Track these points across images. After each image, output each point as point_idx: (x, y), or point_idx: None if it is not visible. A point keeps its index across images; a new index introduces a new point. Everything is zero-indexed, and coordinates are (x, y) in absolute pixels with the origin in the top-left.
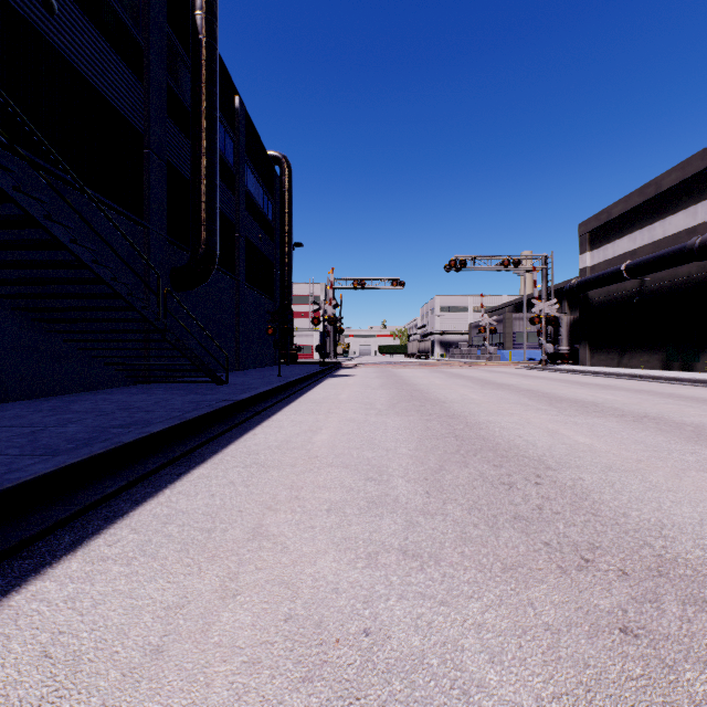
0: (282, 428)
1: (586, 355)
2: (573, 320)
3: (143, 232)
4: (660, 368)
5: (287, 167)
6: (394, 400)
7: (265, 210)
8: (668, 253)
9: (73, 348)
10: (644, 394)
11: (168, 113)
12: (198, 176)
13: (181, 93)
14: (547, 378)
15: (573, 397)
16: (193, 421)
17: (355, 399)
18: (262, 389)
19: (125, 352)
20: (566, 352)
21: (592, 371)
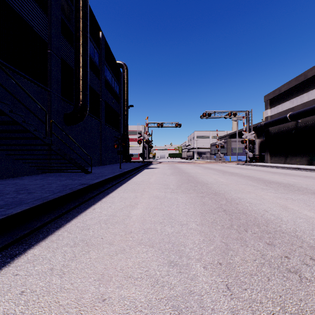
0: (113, 203)
1: (268, 158)
2: (261, 142)
3: (47, 93)
4: (306, 164)
5: (126, 68)
6: (180, 182)
7: (115, 89)
8: (312, 108)
9: (2, 154)
10: (311, 179)
11: (62, 34)
12: (77, 66)
13: (70, 25)
14: (252, 169)
15: (275, 180)
16: (53, 201)
17: (158, 181)
18: (108, 176)
19: (36, 156)
20: (257, 157)
21: (273, 166)
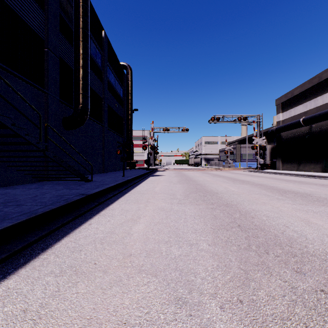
0: (112, 216)
1: (279, 164)
2: (272, 147)
3: (44, 95)
4: (320, 171)
5: (130, 70)
6: (187, 191)
7: (119, 92)
8: (327, 112)
9: None
10: None
11: (61, 31)
12: (77, 66)
13: (69, 22)
14: (264, 177)
15: (290, 189)
16: (43, 215)
17: (164, 191)
18: (109, 185)
19: (32, 163)
20: (269, 163)
21: (286, 173)
